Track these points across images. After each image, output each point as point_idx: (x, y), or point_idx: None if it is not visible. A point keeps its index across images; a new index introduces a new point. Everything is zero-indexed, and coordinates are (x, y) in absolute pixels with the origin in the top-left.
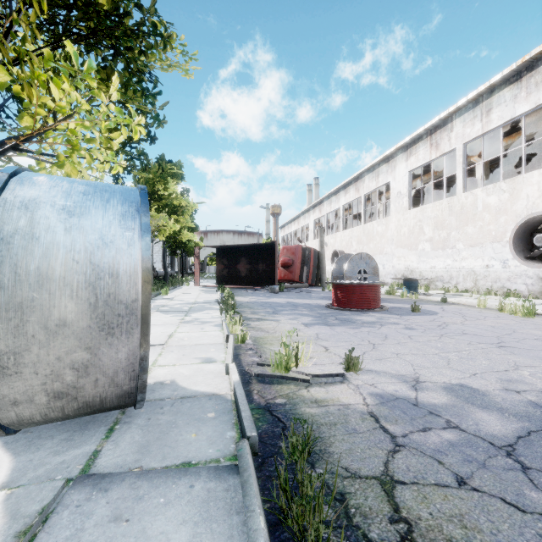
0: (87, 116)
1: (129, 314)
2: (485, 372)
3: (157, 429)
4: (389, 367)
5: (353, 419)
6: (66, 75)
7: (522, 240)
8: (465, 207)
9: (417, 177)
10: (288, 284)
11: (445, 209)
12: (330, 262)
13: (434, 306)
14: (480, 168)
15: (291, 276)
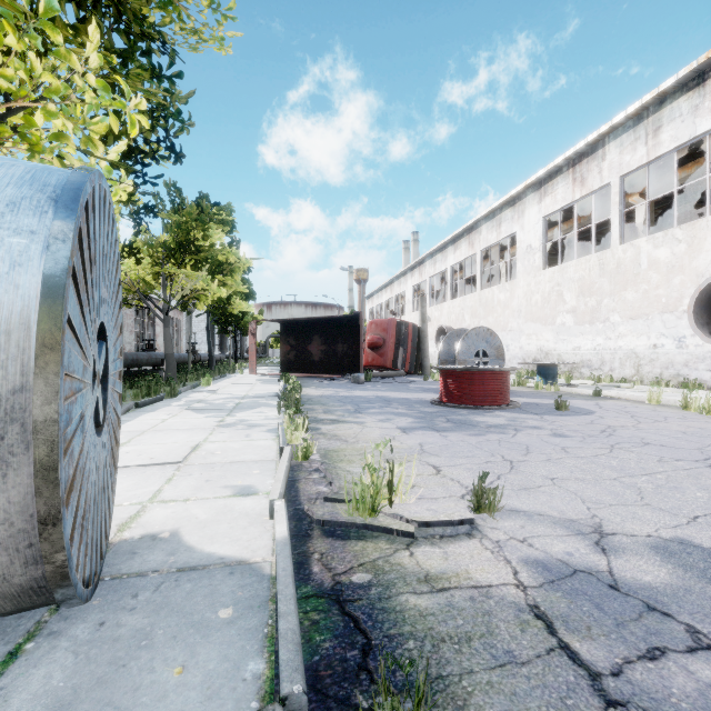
0: (63, 105)
1: (4, 421)
2: (710, 513)
3: (108, 654)
4: (546, 505)
5: (503, 625)
6: (10, 21)
7: (706, 308)
8: (623, 264)
9: (551, 227)
10: (377, 371)
11: (593, 268)
12: (434, 342)
13: (585, 402)
14: (642, 212)
15: (382, 361)
